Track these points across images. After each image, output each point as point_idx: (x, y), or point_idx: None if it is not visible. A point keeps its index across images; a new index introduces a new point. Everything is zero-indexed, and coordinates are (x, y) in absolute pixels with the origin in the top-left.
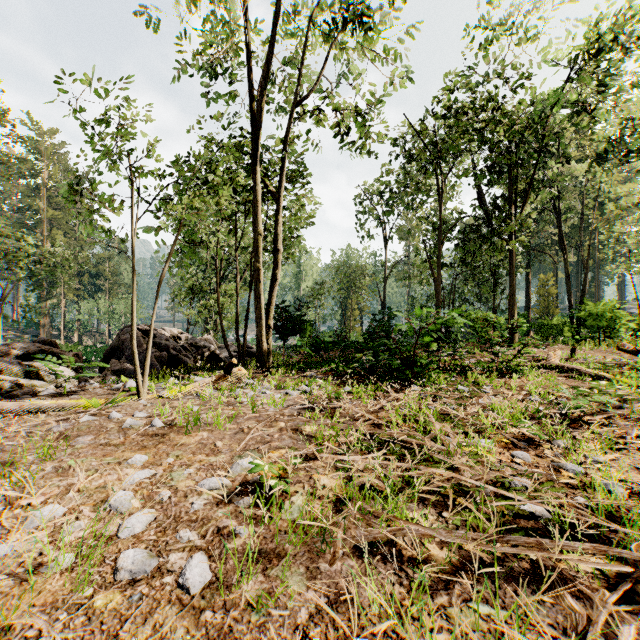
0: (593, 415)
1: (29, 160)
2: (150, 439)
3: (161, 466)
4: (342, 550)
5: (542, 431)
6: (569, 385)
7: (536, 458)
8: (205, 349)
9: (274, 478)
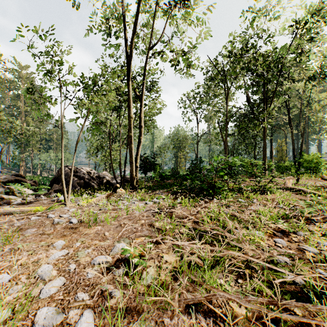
0: (316, 216)
1: (14, 81)
2: (68, 230)
3: (72, 248)
4: (178, 308)
5: (289, 226)
6: (298, 198)
7: (288, 243)
8: (104, 178)
9: (137, 257)
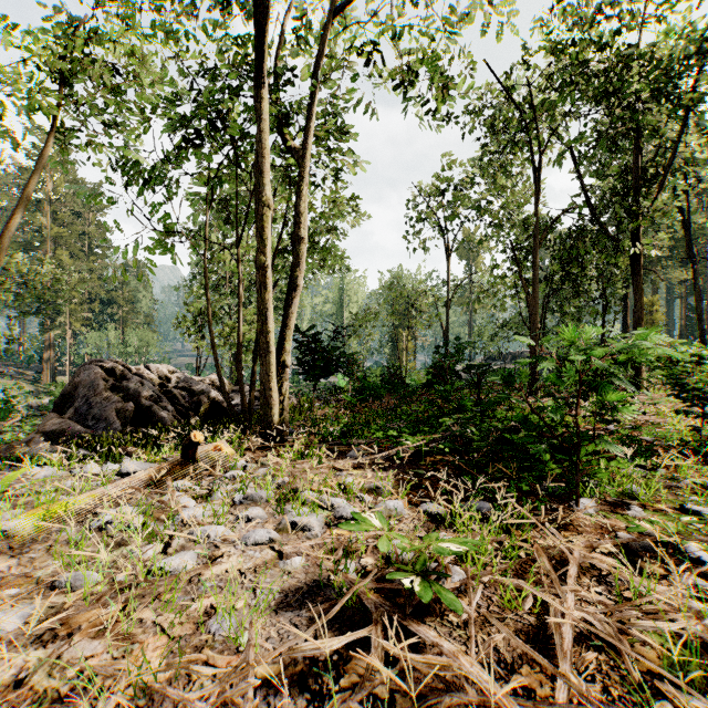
0: None
1: (30, 169)
2: None
3: None
4: None
5: None
6: None
7: None
8: (202, 395)
9: None
